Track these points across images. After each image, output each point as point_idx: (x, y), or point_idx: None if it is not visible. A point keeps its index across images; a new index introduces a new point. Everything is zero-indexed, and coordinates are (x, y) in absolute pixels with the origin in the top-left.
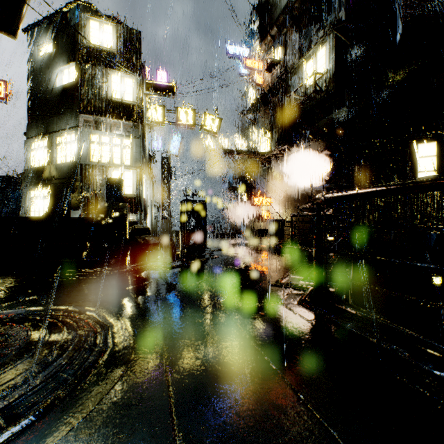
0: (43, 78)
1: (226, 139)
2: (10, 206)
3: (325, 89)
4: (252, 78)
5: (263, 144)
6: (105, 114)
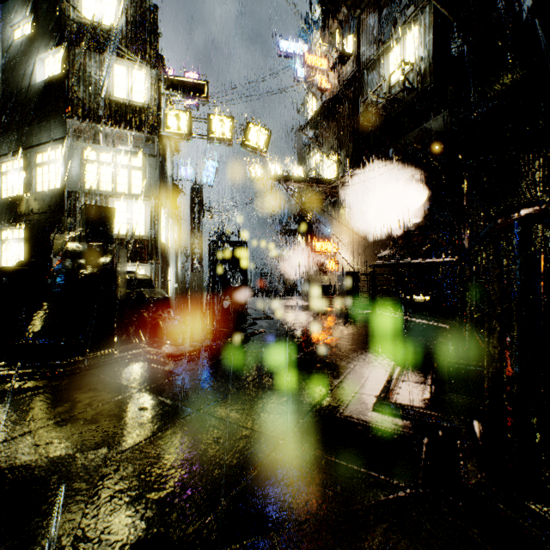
0: (18, 70)
1: (277, 165)
2: None
3: (418, 86)
4: (313, 83)
5: (327, 170)
6: (104, 120)
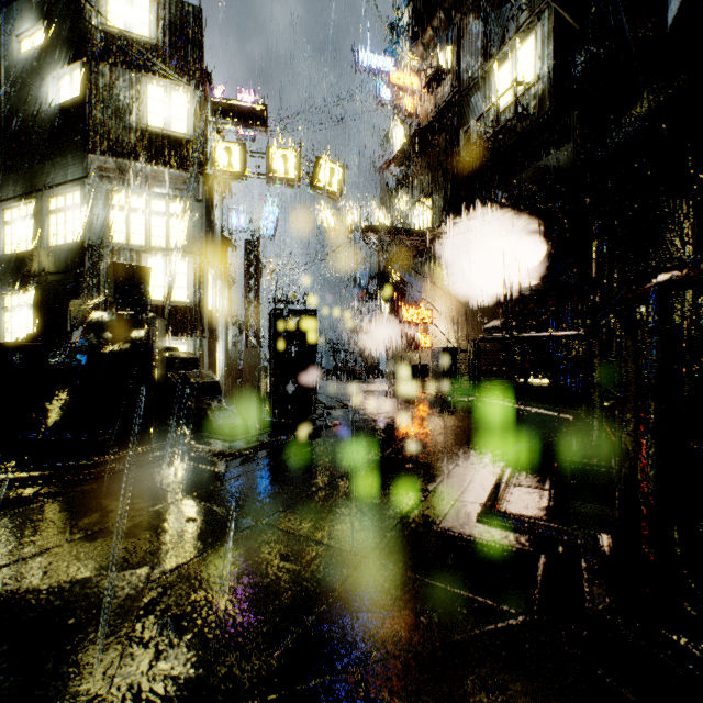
0: (26, 92)
1: (355, 212)
2: None
3: (535, 112)
4: (400, 107)
5: (418, 219)
6: (136, 155)
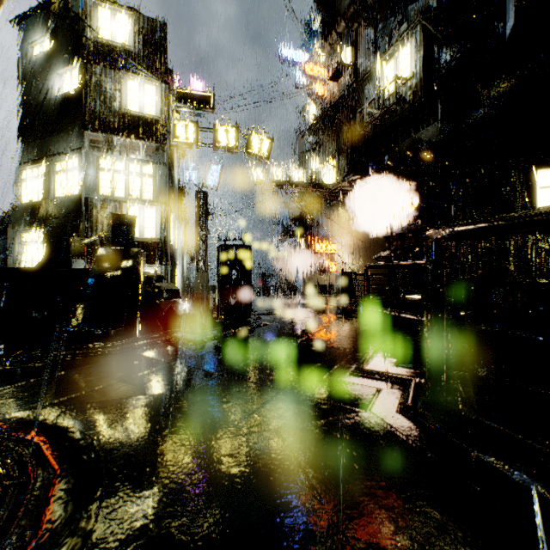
0: (37, 84)
1: (279, 169)
2: (2, 254)
3: (410, 99)
4: (313, 90)
5: (326, 175)
6: (119, 131)
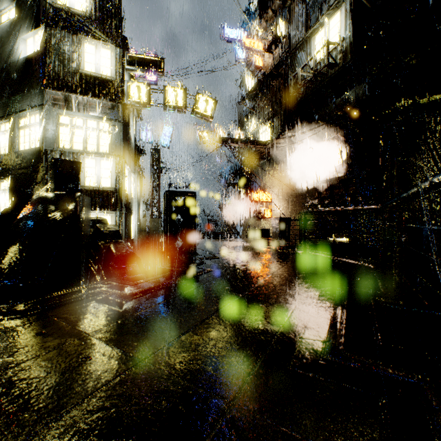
0: (4, 49)
1: (222, 130)
2: None
3: (340, 62)
4: (251, 62)
5: (262, 134)
6: (76, 90)
